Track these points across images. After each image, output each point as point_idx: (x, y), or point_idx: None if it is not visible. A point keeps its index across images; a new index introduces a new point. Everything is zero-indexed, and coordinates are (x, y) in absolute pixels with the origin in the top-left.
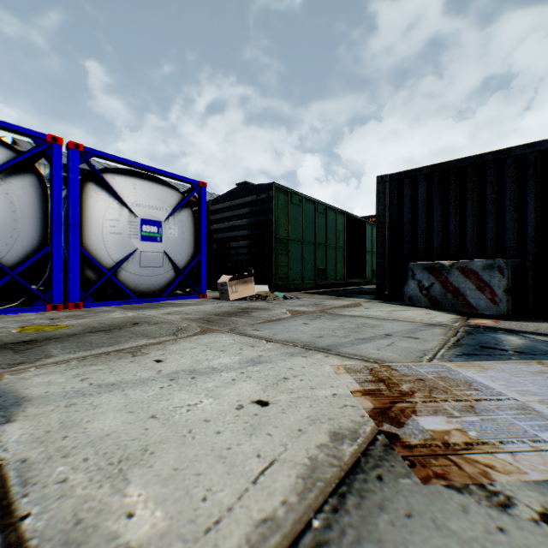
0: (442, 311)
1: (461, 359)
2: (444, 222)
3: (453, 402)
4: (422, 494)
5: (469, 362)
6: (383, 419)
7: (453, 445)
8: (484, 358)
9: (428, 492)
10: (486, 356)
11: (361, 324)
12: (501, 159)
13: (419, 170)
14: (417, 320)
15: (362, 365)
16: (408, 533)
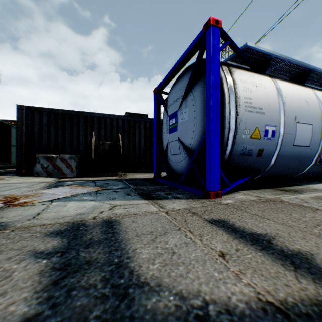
0: (53, 177)
1: (47, 189)
2: (57, 136)
3: (35, 197)
4: (15, 209)
5: (49, 189)
6: (7, 204)
7: (29, 202)
8: (55, 188)
9: (17, 208)
10: (56, 187)
11: (3, 186)
12: (79, 115)
13: (44, 109)
14: (37, 181)
15: (1, 197)
16: (9, 212)
